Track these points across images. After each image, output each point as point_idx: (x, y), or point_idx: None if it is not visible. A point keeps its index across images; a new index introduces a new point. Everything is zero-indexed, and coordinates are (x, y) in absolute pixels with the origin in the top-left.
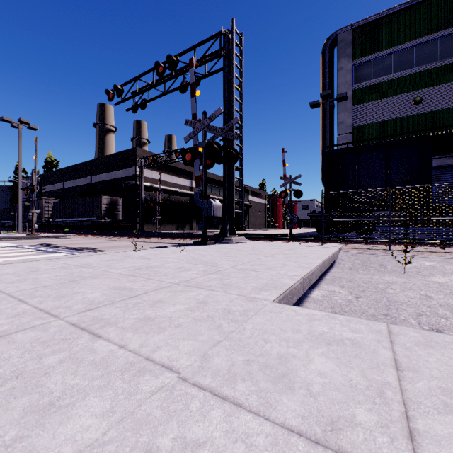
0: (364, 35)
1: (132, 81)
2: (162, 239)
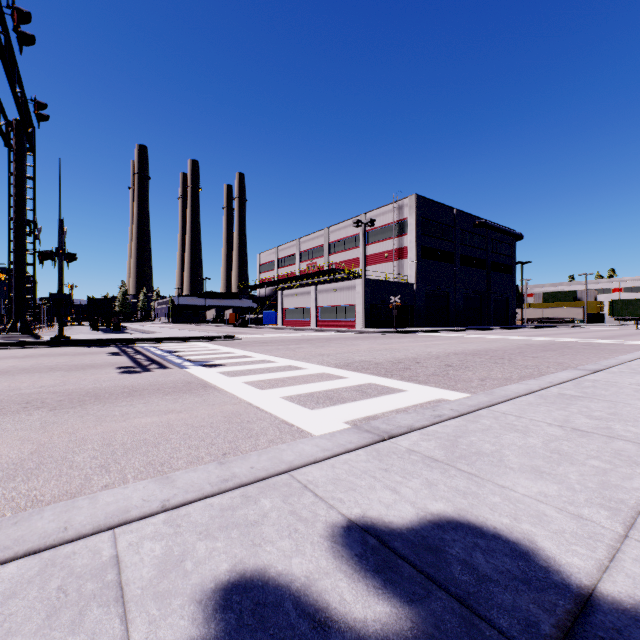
0: None
1: (6, 25)
2: None
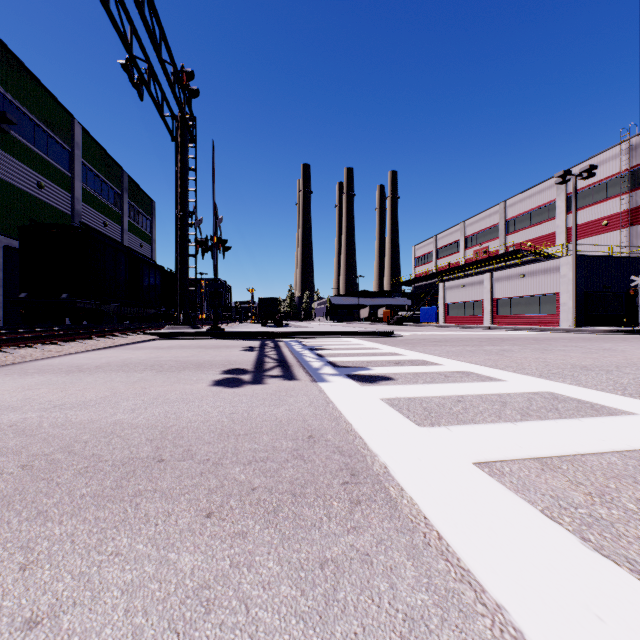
0: (0, 56)
1: None
2: (65, 343)
